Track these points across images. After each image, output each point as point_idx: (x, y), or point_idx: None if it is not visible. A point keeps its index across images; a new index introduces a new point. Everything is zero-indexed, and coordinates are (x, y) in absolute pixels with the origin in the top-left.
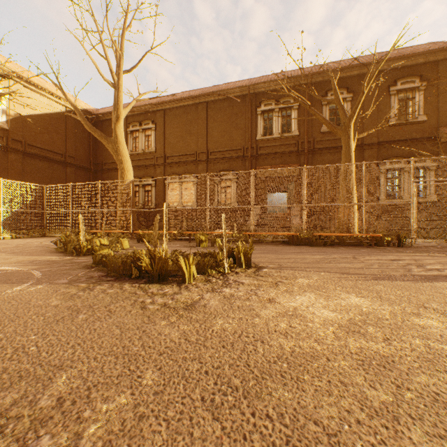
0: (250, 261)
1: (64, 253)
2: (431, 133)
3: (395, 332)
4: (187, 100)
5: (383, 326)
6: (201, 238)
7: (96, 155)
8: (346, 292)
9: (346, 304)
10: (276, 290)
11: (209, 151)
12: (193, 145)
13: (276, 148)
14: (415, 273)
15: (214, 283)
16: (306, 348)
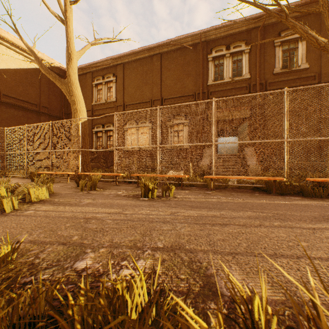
0: None
1: None
2: None
3: None
4: (143, 52)
5: None
6: (147, 185)
7: (68, 106)
8: None
9: None
10: None
11: (163, 98)
12: (149, 94)
13: (227, 92)
14: None
15: None
16: None
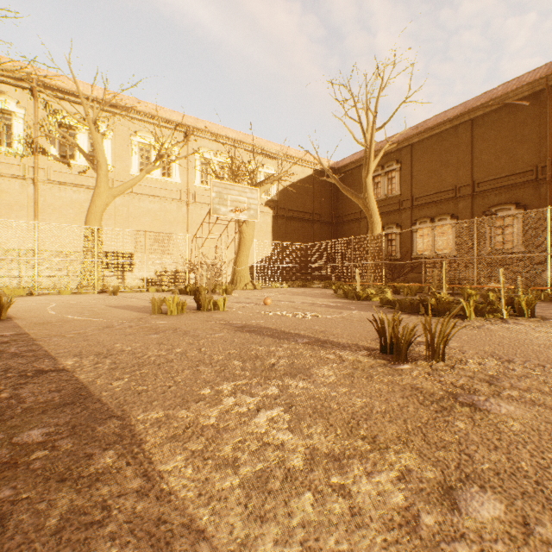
0: (533, 312)
1: (345, 299)
2: None
3: None
4: (442, 125)
5: None
6: (469, 291)
7: (337, 208)
8: None
9: None
10: None
11: (475, 182)
12: (451, 178)
13: None
14: None
15: (492, 322)
16: None
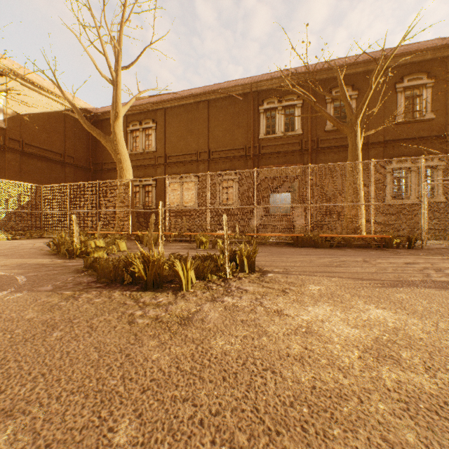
0: (254, 265)
1: (57, 256)
2: (439, 131)
3: (436, 357)
4: (188, 98)
5: (419, 349)
6: (202, 240)
7: (96, 155)
8: (364, 302)
9: (368, 317)
10: (285, 300)
11: (211, 151)
12: (194, 144)
13: (279, 147)
14: (436, 279)
15: (215, 291)
16: (330, 382)
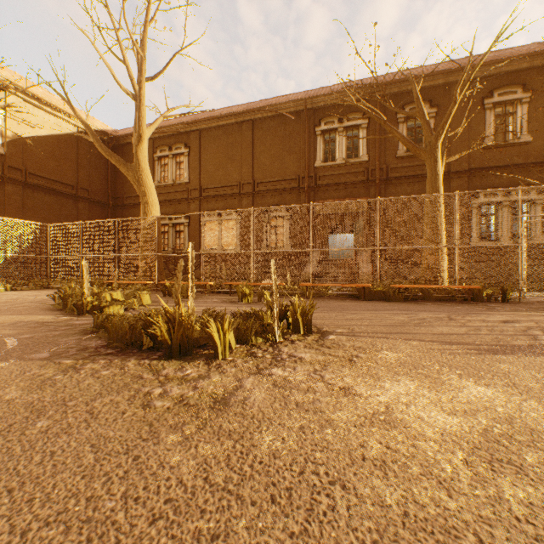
0: (310, 324)
1: (63, 312)
2: (538, 158)
3: None
4: (228, 117)
5: None
6: (244, 291)
7: (116, 187)
8: (458, 375)
9: (467, 398)
10: (353, 372)
11: (256, 182)
12: (236, 174)
13: (340, 177)
14: None
15: (260, 360)
16: (429, 506)
